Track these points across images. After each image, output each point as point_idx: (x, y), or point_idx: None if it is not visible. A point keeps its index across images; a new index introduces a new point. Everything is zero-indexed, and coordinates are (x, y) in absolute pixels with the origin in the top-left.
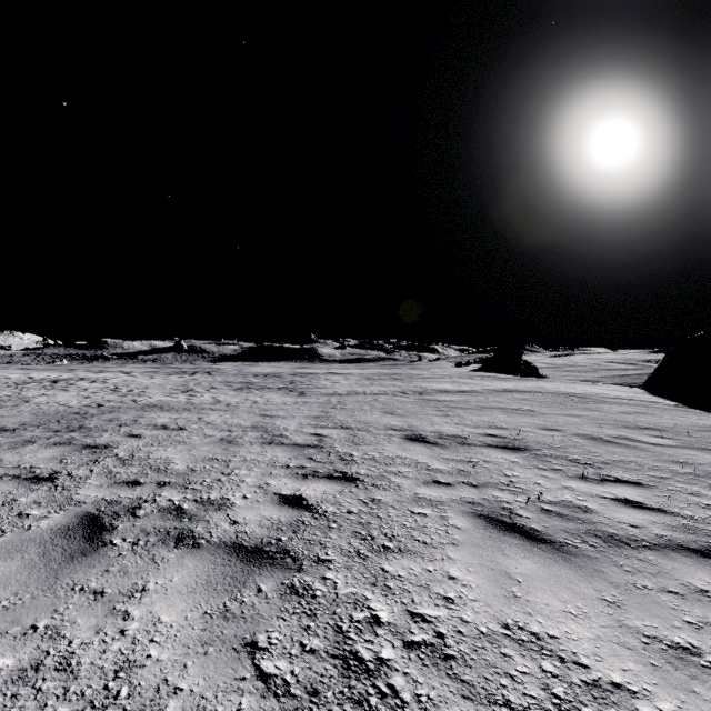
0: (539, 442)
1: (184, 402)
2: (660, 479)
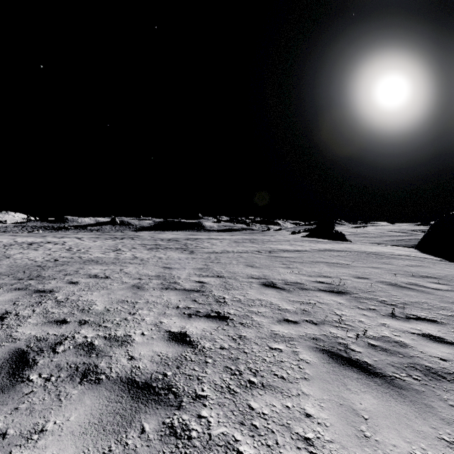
0: (355, 287)
1: (113, 258)
2: (449, 317)
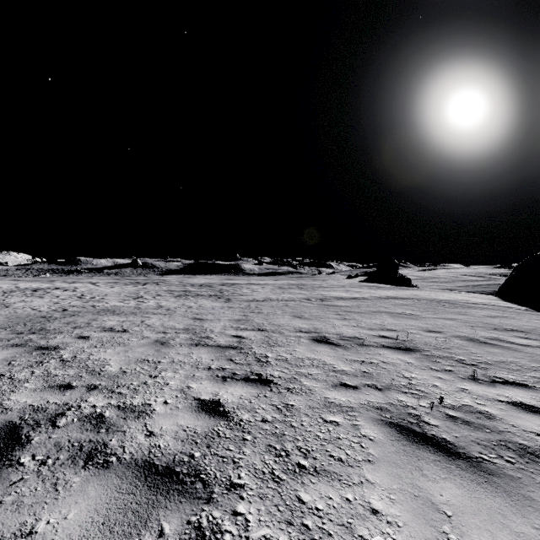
0: (426, 343)
1: (133, 307)
2: None
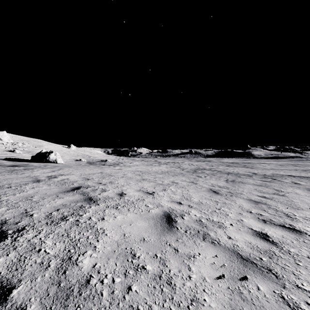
0: None
1: (218, 168)
2: None
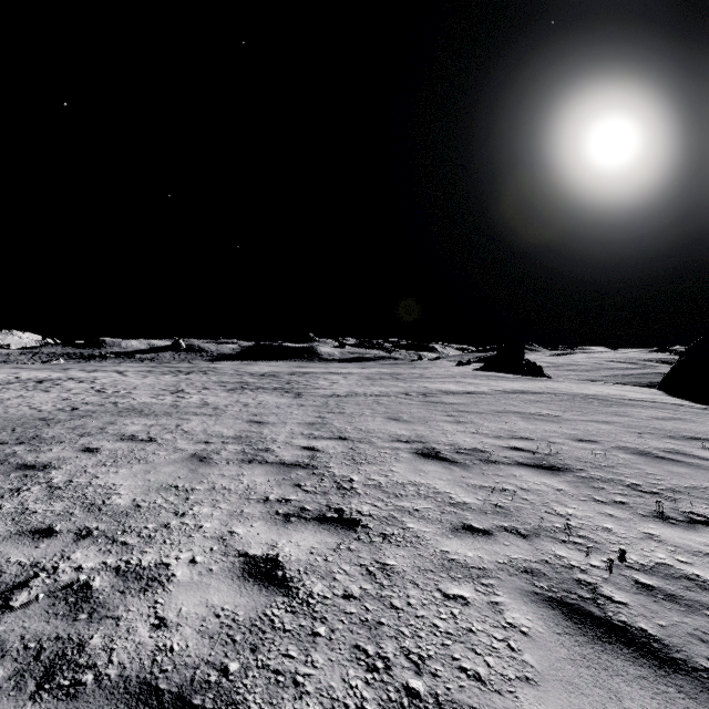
0: (578, 459)
1: (169, 405)
2: None
